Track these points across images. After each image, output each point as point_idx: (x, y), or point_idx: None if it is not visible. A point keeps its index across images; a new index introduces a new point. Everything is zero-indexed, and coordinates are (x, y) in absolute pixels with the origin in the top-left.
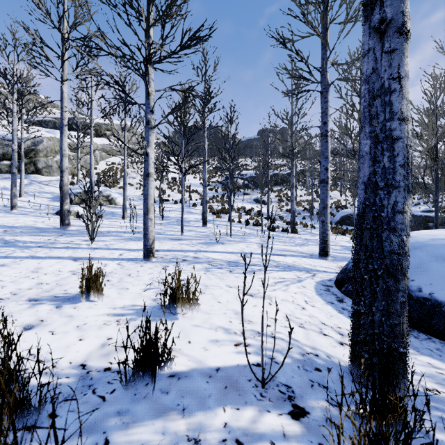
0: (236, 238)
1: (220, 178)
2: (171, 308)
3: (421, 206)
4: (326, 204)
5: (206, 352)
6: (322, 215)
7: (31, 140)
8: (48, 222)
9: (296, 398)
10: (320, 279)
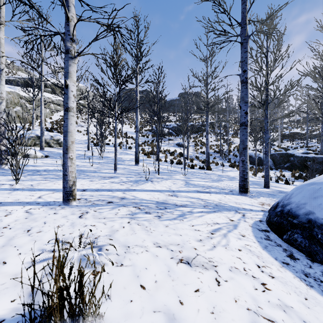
0: (163, 175)
1: (150, 127)
2: None
3: (299, 150)
4: (246, 145)
5: None
6: (242, 155)
7: None
8: None
9: None
10: (252, 220)
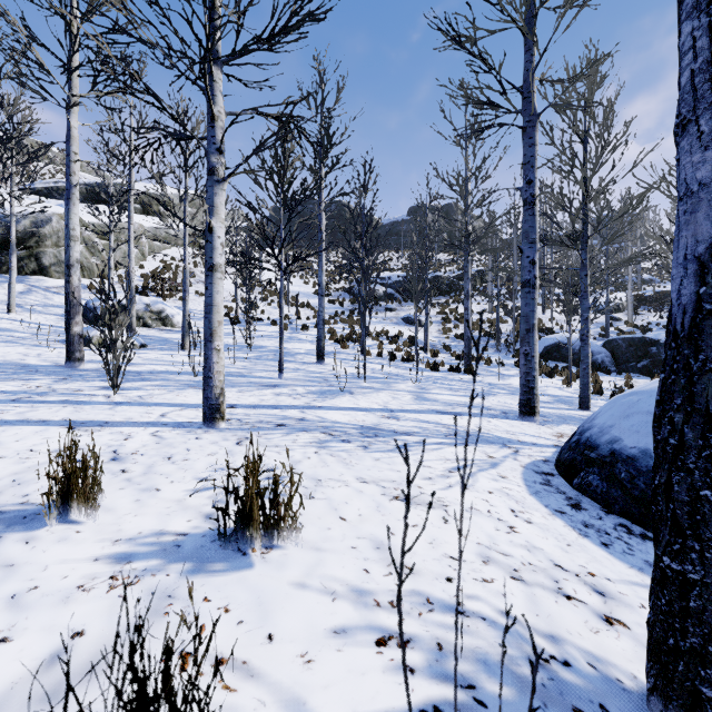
0: (373, 382)
1: (347, 283)
2: (238, 539)
3: None
4: (532, 324)
5: (309, 669)
6: (525, 344)
7: (31, 219)
8: (47, 356)
9: None
10: (529, 459)
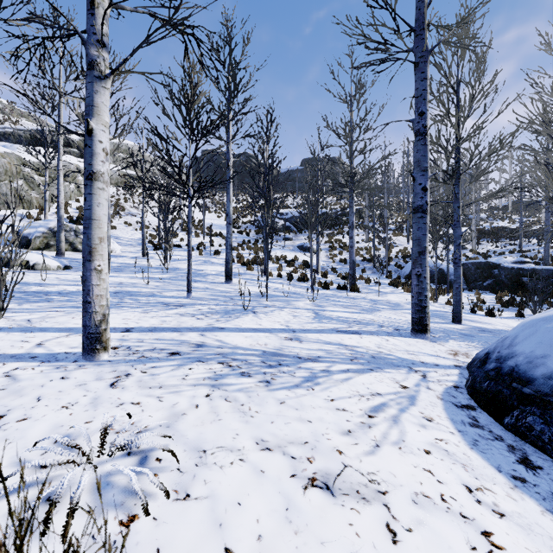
0: (275, 300)
1: (252, 218)
2: None
3: (507, 256)
4: (424, 247)
5: None
6: (417, 266)
7: None
8: None
9: None
10: (441, 386)
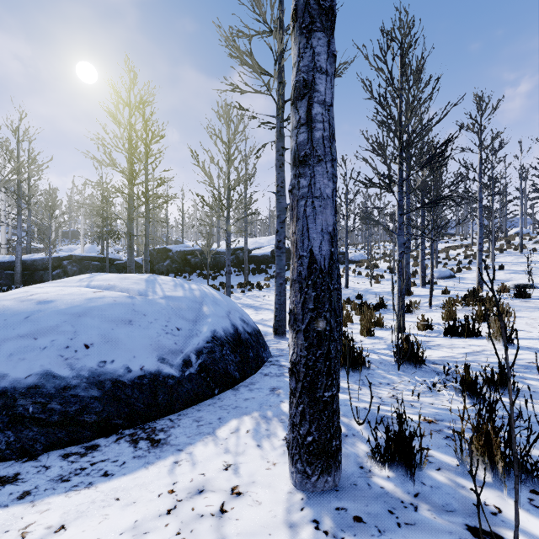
0: None
1: None
2: None
3: None
4: None
5: None
6: None
7: None
8: None
9: (462, 537)
10: None
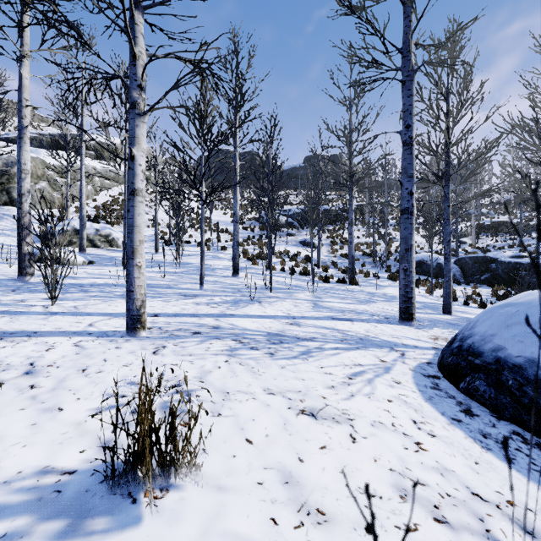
0: (278, 292)
1: (257, 214)
2: (129, 481)
3: (506, 251)
4: (410, 245)
5: None
6: (404, 261)
7: (3, 160)
8: (5, 271)
9: None
10: (415, 362)
